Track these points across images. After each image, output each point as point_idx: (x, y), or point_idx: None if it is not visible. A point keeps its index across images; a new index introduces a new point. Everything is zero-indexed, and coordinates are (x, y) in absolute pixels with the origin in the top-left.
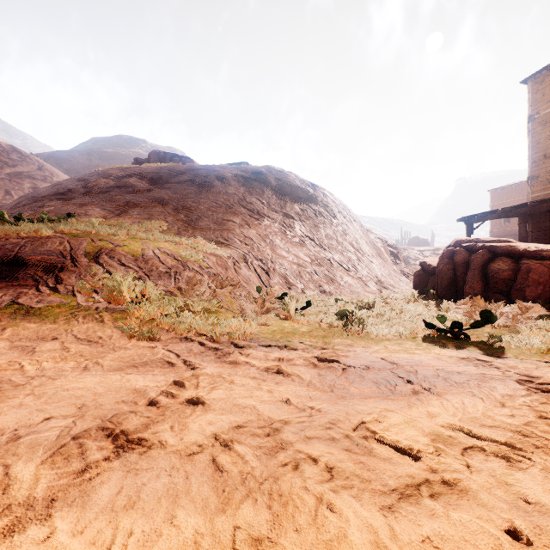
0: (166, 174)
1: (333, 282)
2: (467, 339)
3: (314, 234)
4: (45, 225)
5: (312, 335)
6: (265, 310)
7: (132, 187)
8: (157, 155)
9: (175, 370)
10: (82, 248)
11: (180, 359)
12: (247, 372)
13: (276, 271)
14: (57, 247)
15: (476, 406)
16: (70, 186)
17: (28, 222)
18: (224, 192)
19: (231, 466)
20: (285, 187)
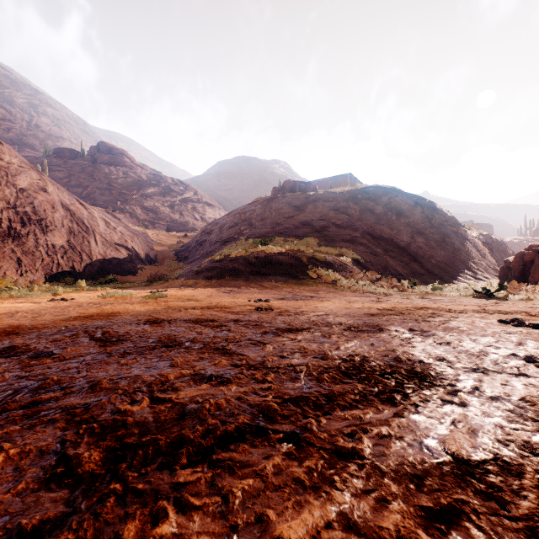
0: (303, 201)
1: (432, 274)
2: (495, 297)
3: (415, 238)
4: (276, 246)
5: (418, 295)
6: (391, 286)
7: (286, 214)
8: (290, 184)
9: (373, 298)
10: (300, 257)
11: (371, 296)
12: (397, 298)
13: (389, 267)
14: (290, 257)
15: (468, 303)
16: (247, 214)
17: (267, 244)
18: (346, 212)
19: (404, 303)
20: (391, 202)
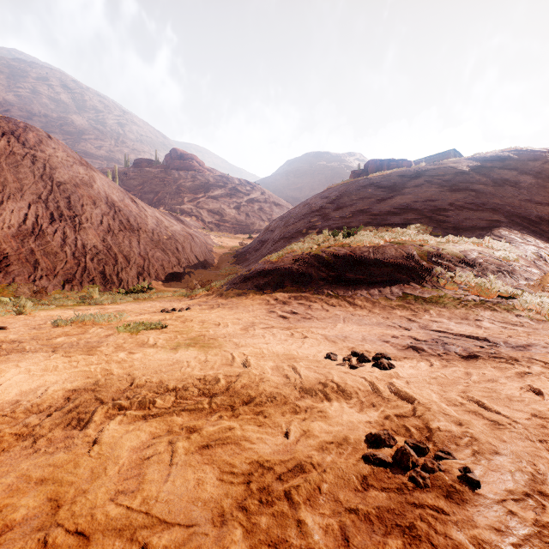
0: (398, 180)
1: None
2: None
3: None
4: (366, 237)
5: None
6: None
7: (373, 198)
8: (374, 164)
9: None
10: (414, 253)
11: None
12: None
13: None
14: (395, 252)
15: None
16: (319, 204)
17: (351, 235)
18: (470, 188)
19: None
20: (547, 169)
